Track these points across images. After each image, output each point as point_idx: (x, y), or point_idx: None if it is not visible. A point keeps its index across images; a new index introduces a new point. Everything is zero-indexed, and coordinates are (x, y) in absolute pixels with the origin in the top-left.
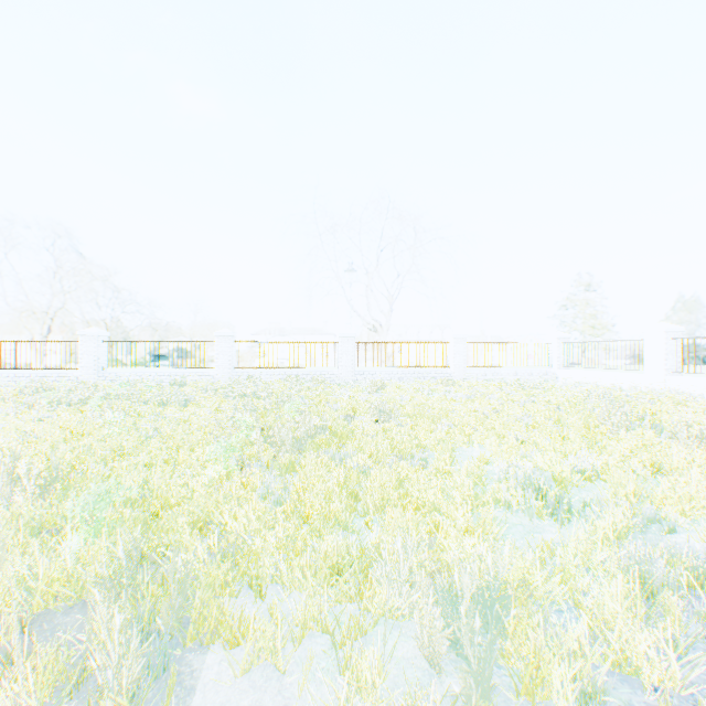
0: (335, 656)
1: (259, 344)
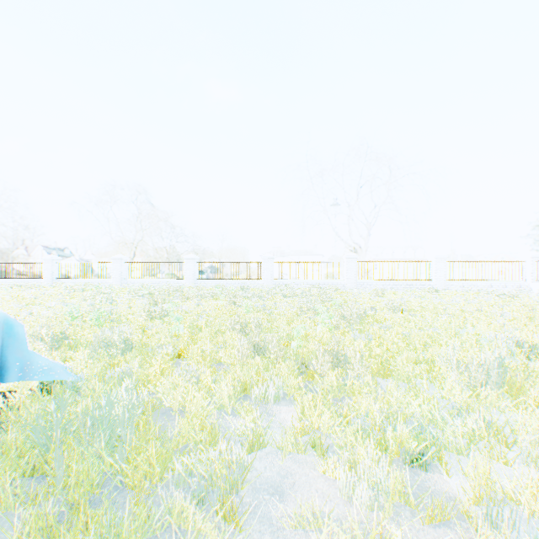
0: (429, 384)
1: (289, 263)
